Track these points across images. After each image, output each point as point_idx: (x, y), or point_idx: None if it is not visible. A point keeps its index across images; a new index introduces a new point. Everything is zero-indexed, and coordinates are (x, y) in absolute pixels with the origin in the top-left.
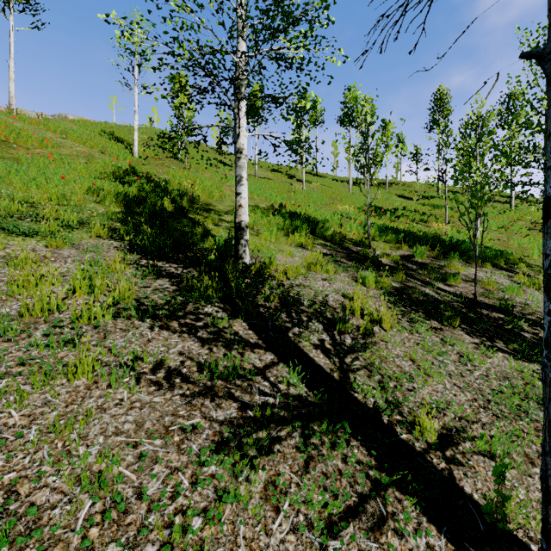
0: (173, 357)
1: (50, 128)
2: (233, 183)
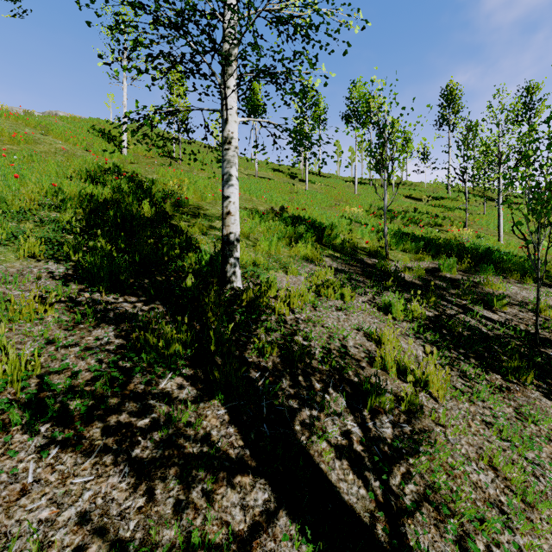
0: (60, 539)
1: (30, 124)
2: None
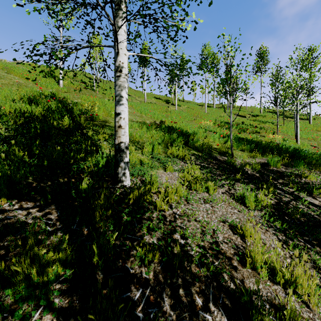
0: None
1: None
2: (129, 106)
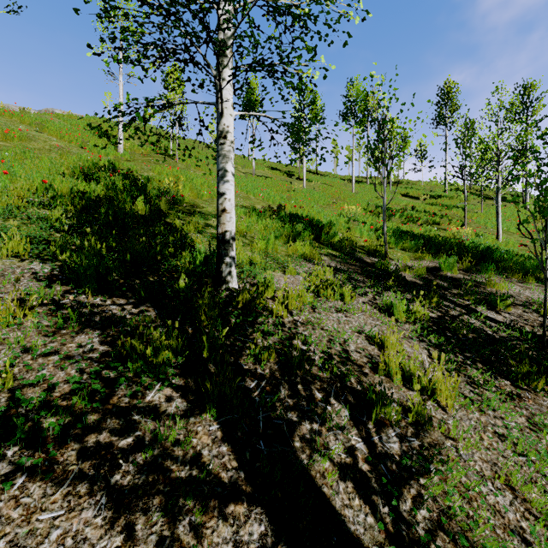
0: None
1: (24, 121)
2: None
